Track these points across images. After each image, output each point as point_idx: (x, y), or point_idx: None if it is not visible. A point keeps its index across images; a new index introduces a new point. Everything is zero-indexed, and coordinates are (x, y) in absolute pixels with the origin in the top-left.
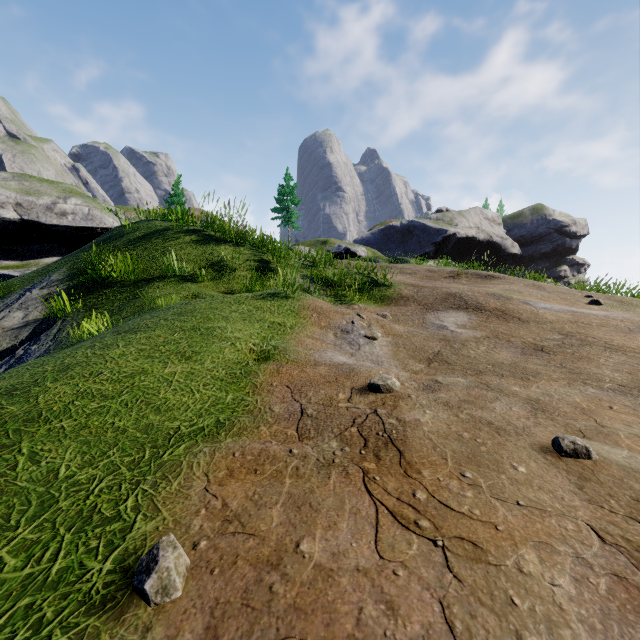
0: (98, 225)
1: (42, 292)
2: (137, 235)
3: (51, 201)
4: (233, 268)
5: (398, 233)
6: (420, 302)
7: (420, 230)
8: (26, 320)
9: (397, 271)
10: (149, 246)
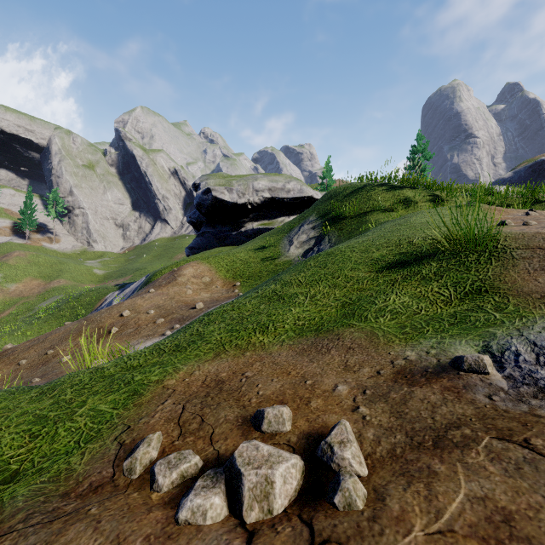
0: (305, 195)
1: (309, 226)
2: (348, 192)
3: (282, 185)
4: (415, 202)
5: None
6: None
7: None
8: (309, 238)
9: None
10: (358, 196)
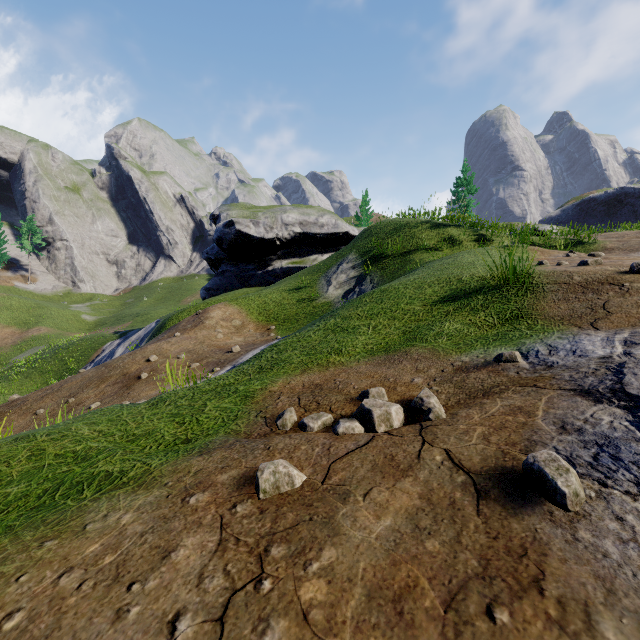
0: (341, 230)
1: (348, 265)
2: (389, 229)
3: (315, 219)
4: (460, 241)
5: (601, 205)
6: (625, 249)
7: (635, 197)
8: (349, 278)
9: (600, 237)
10: (401, 234)
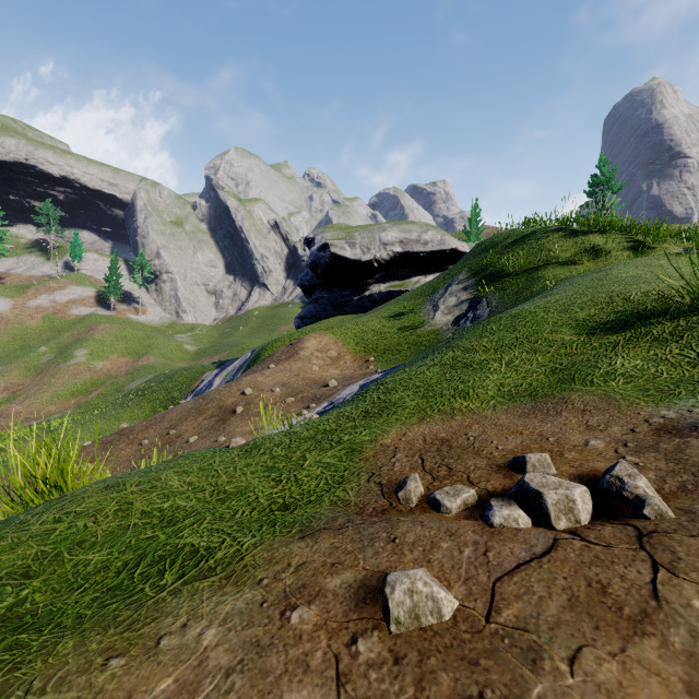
0: (447, 247)
1: (459, 286)
2: (510, 241)
3: (418, 235)
4: (607, 250)
5: None
6: None
7: None
8: (460, 301)
9: None
10: (525, 246)
